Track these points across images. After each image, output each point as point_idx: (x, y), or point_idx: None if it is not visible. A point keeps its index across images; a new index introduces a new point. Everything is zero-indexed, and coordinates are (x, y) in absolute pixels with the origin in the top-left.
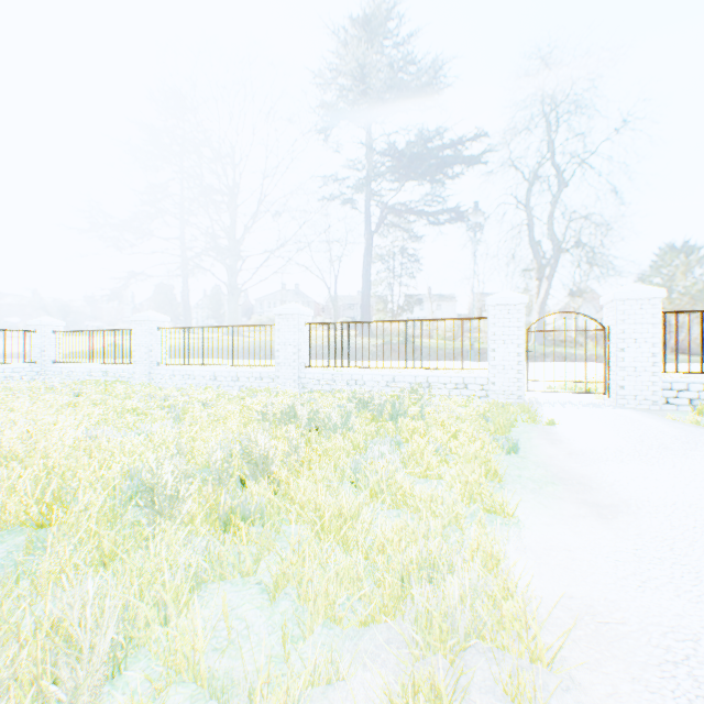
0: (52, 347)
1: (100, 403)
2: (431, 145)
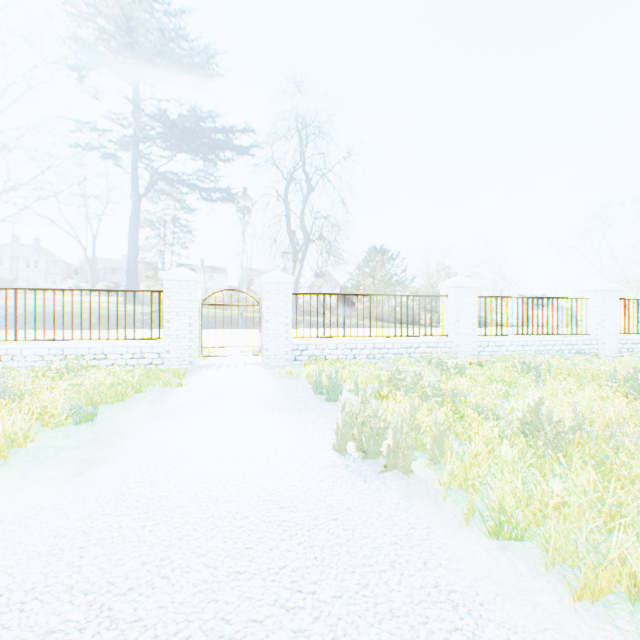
0: None
1: None
2: (191, 124)
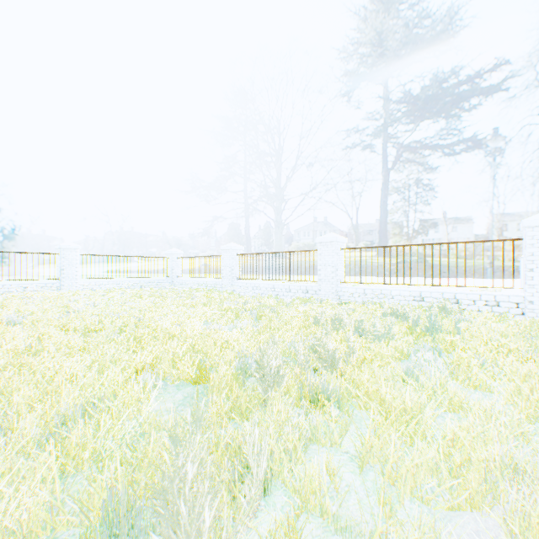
0: (177, 267)
1: (207, 304)
2: (448, 85)
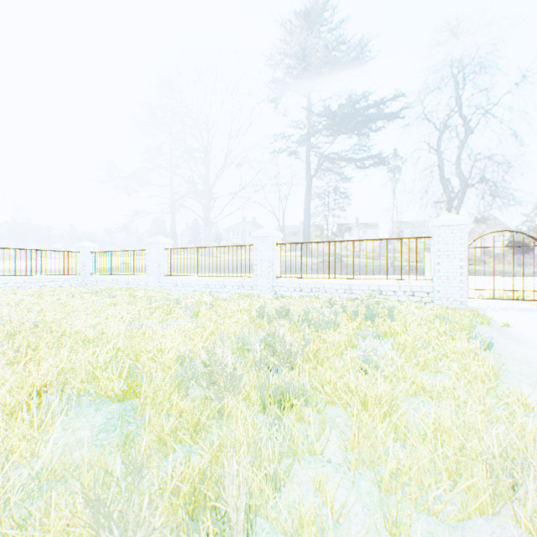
0: (90, 263)
1: (131, 303)
2: (362, 105)
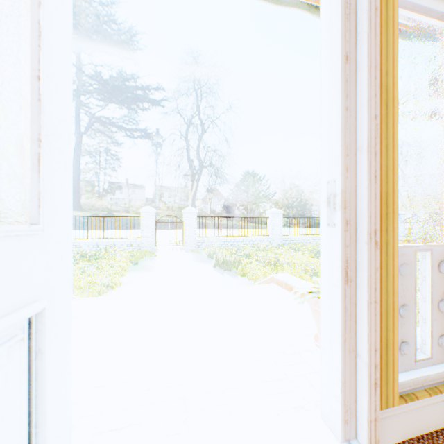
0: None
1: None
2: (126, 95)
